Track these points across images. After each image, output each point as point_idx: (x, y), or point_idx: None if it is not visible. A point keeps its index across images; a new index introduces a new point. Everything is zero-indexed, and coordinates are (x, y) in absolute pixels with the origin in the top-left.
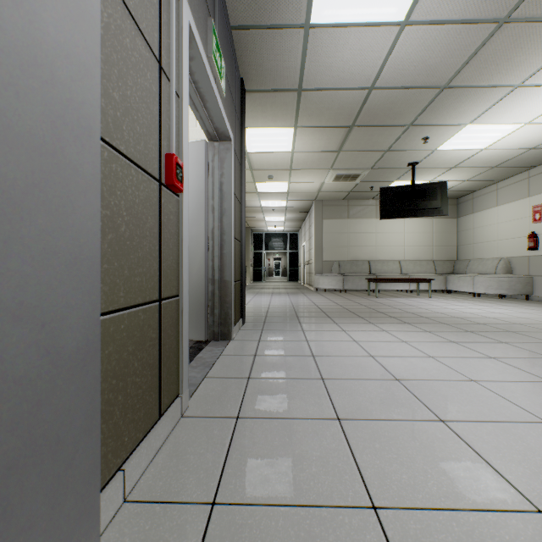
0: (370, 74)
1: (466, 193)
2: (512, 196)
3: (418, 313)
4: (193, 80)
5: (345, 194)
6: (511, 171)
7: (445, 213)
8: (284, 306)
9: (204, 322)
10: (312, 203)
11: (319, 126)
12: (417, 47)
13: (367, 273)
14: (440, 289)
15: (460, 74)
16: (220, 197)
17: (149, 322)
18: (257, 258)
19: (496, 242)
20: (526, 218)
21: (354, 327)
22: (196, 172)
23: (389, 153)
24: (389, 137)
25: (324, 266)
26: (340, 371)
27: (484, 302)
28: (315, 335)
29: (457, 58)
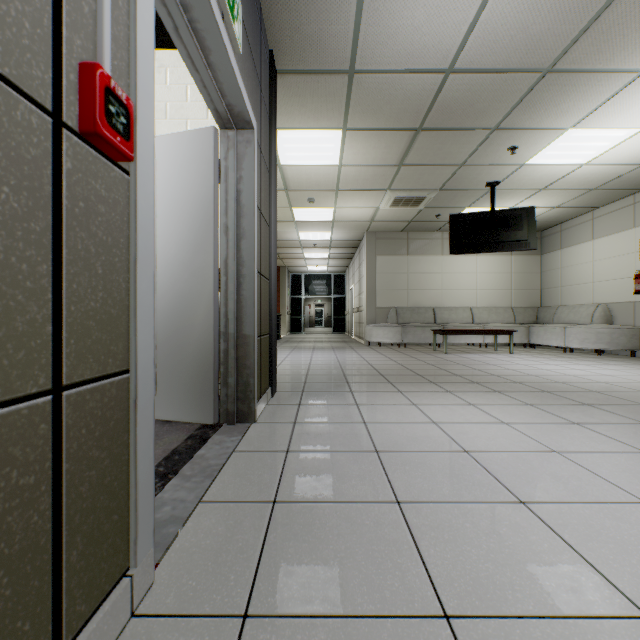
0: (449, 49)
1: (552, 224)
2: (613, 227)
3: (506, 376)
4: (182, 2)
5: (404, 224)
6: (612, 195)
7: (532, 247)
8: (330, 367)
9: (213, 396)
10: (363, 236)
11: (376, 128)
12: (518, 3)
13: (432, 322)
14: (522, 342)
15: (571, 51)
16: (237, 212)
17: (4, 452)
18: (294, 305)
19: (592, 284)
20: (631, 255)
21: (427, 398)
22: (200, 174)
23: (463, 169)
24: (466, 146)
25: (378, 314)
26: (425, 483)
27: (582, 360)
28: (375, 413)
29: (571, 23)
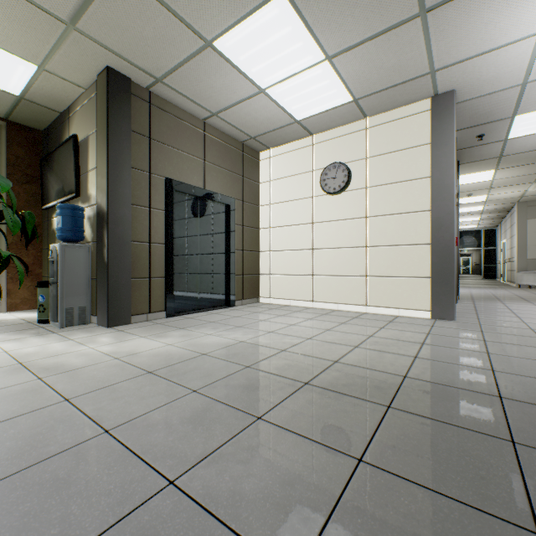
0: None
1: None
2: None
3: None
4: None
5: None
6: None
7: None
8: (485, 294)
9: None
10: (514, 204)
11: (518, 165)
12: None
13: None
14: None
15: None
16: None
17: None
18: None
19: None
20: None
21: None
22: None
23: None
24: None
25: (529, 264)
26: (524, 312)
27: None
28: (511, 305)
29: None
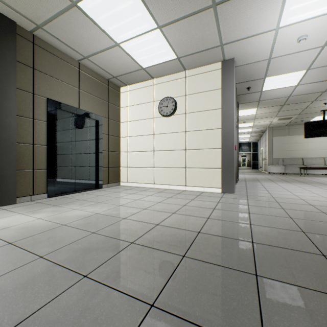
0: (287, 94)
1: None
2: None
3: (317, 181)
4: None
5: (285, 124)
6: None
7: None
8: (252, 178)
9: None
10: (266, 128)
11: (268, 106)
12: (304, 87)
13: (301, 164)
14: None
15: None
16: None
17: None
18: None
19: None
20: None
21: (280, 183)
22: None
23: (306, 109)
24: (303, 105)
25: (273, 161)
26: (270, 187)
27: None
28: (264, 183)
29: (324, 86)
